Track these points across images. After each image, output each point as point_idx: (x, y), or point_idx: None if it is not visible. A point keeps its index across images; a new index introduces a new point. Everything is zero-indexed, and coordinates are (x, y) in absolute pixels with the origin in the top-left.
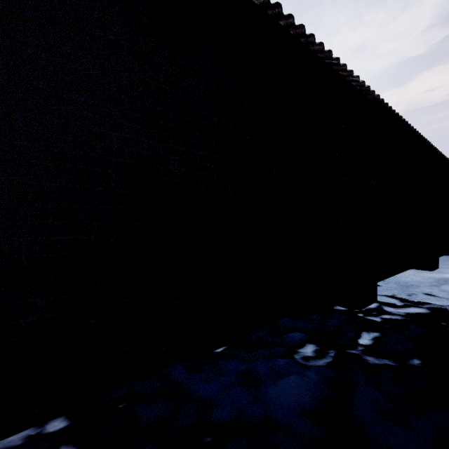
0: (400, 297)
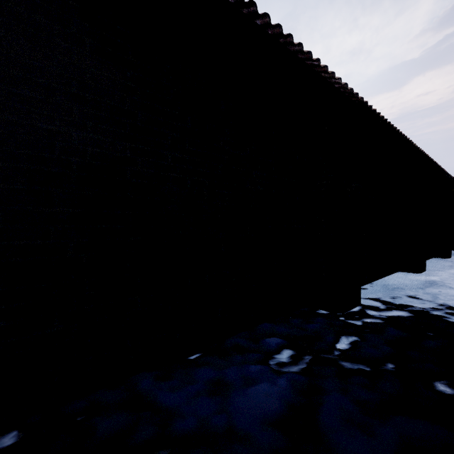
0: (384, 300)
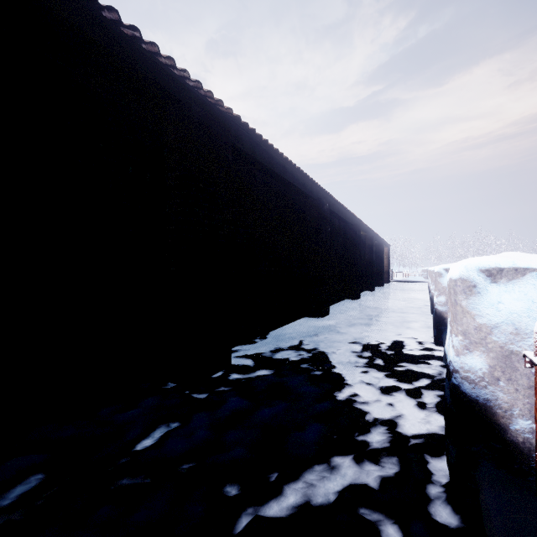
0: (261, 357)
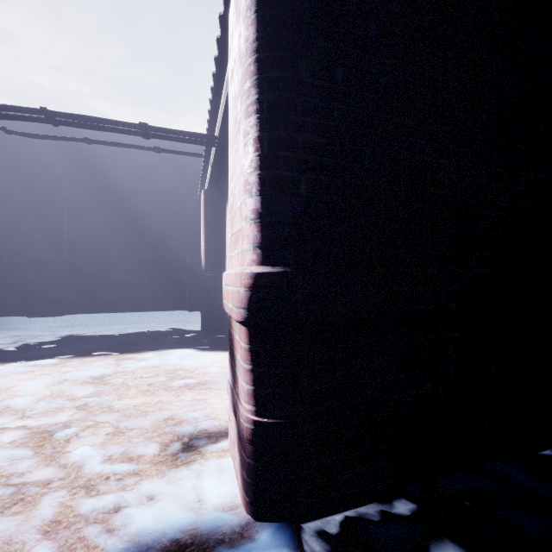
0: None
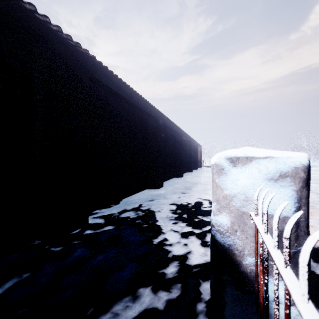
0: (111, 217)
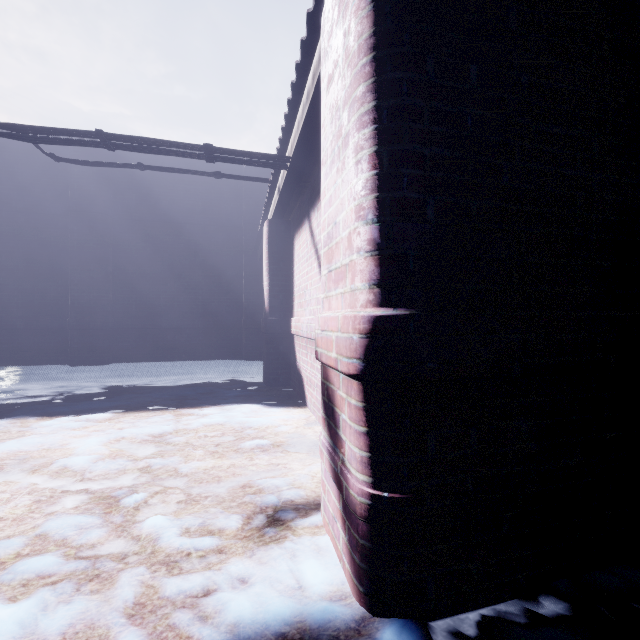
0: None
